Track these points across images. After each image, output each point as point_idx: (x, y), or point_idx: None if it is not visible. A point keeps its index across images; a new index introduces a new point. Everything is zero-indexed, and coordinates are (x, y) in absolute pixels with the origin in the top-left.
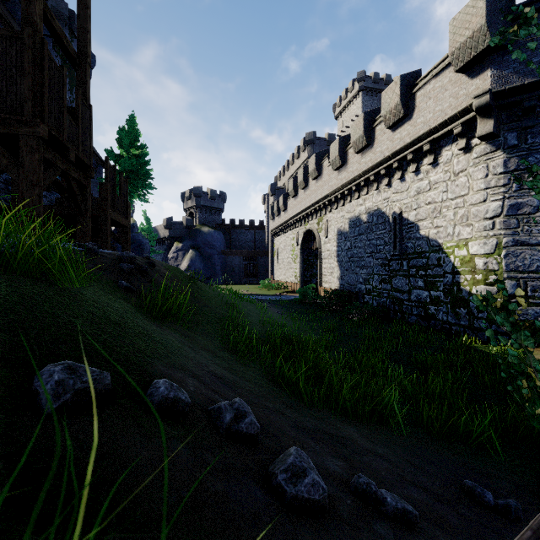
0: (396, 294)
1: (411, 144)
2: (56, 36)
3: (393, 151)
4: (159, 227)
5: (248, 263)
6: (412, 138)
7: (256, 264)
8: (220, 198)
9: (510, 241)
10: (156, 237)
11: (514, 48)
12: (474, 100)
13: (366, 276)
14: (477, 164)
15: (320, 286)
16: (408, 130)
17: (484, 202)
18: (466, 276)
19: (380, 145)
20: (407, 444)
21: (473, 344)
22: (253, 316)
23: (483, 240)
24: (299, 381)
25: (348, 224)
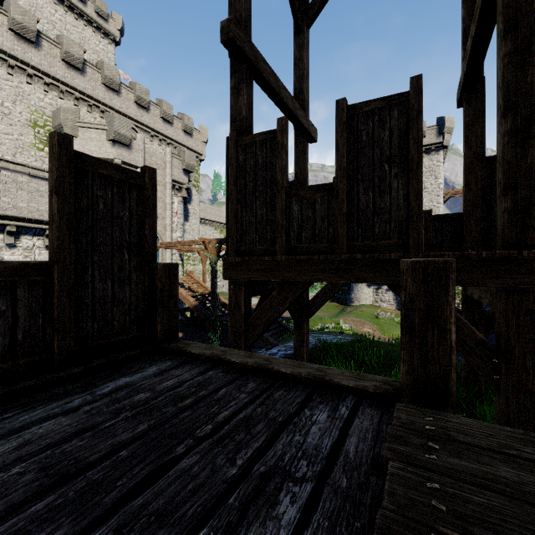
0: None
1: None
2: (284, 106)
3: None
4: None
5: None
6: None
7: None
8: None
9: None
10: None
11: None
12: None
13: None
14: None
15: None
16: None
17: None
18: None
19: None
20: None
21: None
22: None
23: None
24: None
25: None
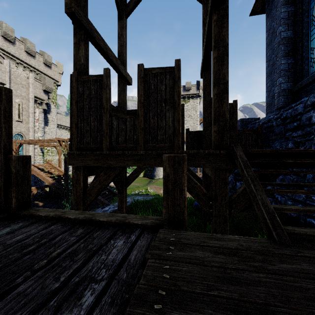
0: None
1: None
2: (111, 61)
3: None
4: None
5: None
6: None
7: None
8: None
9: None
10: None
11: None
12: None
13: None
14: None
15: None
16: None
17: None
18: None
19: None
20: None
21: None
22: None
23: None
24: None
25: None
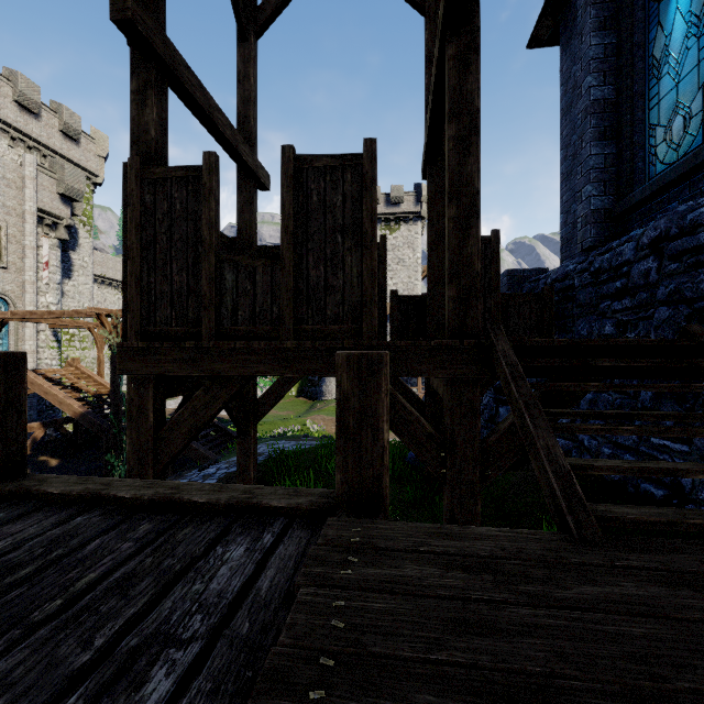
0: None
1: None
2: (220, 135)
3: None
4: None
5: None
6: None
7: None
8: None
9: None
10: None
11: None
12: None
13: None
14: None
15: None
16: None
17: None
18: None
19: None
20: None
21: None
22: None
23: None
24: None
25: None
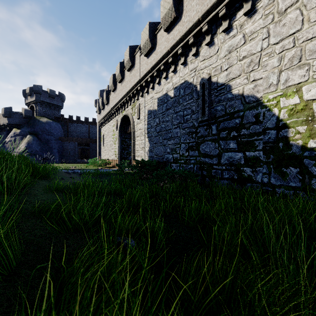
0: (205, 160)
1: None
2: None
3: (204, 11)
4: None
5: (82, 148)
6: None
7: (89, 148)
8: (59, 98)
9: None
10: None
11: None
12: None
13: (173, 146)
14: None
15: (133, 160)
16: None
17: None
18: (298, 128)
19: (188, 14)
20: None
21: None
22: None
23: None
24: None
25: (156, 103)
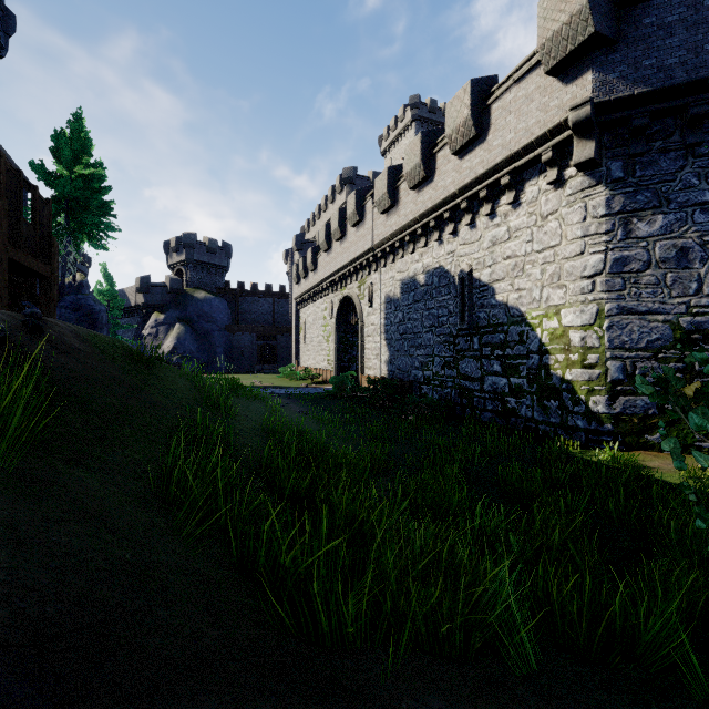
0: (465, 383)
1: (485, 176)
2: None
3: (461, 185)
4: (130, 290)
5: (264, 344)
6: (486, 168)
7: (276, 345)
8: (223, 252)
9: (615, 308)
10: (123, 304)
11: (621, 45)
12: (571, 113)
13: (424, 358)
14: (572, 204)
15: (362, 374)
16: (481, 156)
17: (582, 254)
18: (557, 356)
19: (443, 178)
20: (551, 705)
21: (571, 450)
22: (254, 420)
23: (579, 306)
24: (314, 572)
25: (399, 288)
